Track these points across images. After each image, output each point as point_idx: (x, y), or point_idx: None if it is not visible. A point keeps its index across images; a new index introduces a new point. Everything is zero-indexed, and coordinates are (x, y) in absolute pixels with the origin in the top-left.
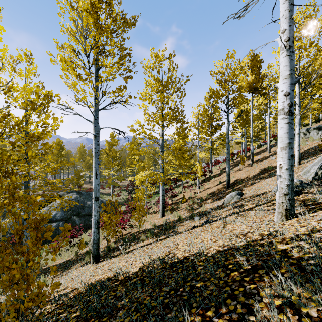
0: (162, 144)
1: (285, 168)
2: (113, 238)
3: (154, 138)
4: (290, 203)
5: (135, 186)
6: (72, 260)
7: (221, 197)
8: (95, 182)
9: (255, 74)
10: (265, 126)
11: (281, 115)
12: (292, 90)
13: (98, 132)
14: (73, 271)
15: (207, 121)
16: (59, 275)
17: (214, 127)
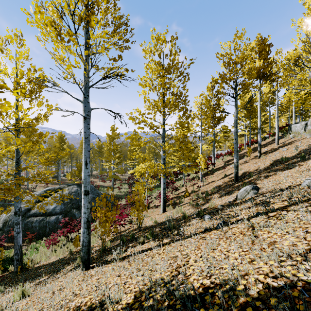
0: (164, 133)
1: None
2: (111, 234)
3: (155, 126)
4: None
5: (136, 179)
6: (65, 260)
7: (230, 192)
8: (84, 173)
9: (264, 59)
10: (270, 118)
11: None
12: None
13: (89, 113)
14: (59, 278)
15: (210, 111)
16: (45, 281)
17: (217, 118)
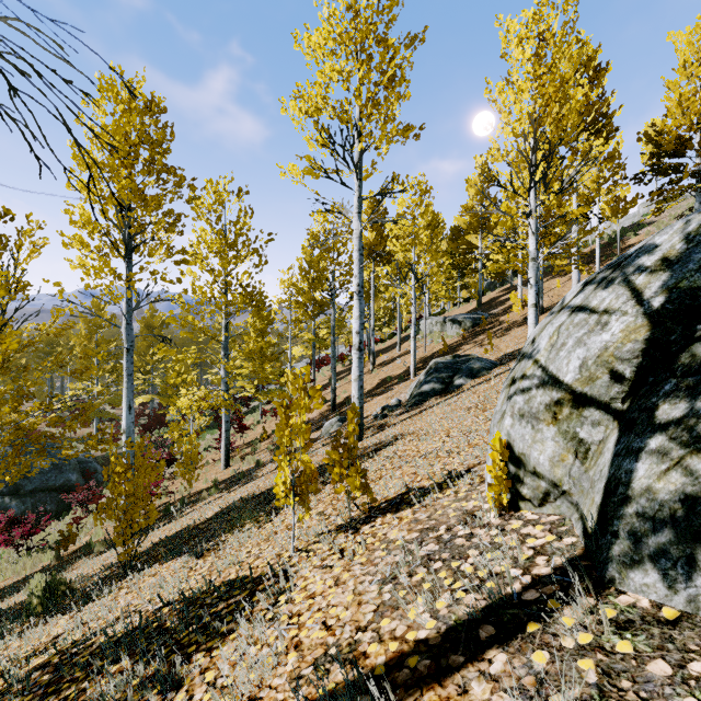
0: (227, 341)
1: (356, 398)
2: None
3: (214, 334)
4: (359, 427)
5: (156, 416)
6: (53, 566)
7: (320, 427)
8: (128, 420)
9: (378, 230)
10: None
11: (354, 350)
12: (361, 330)
13: (133, 343)
14: (86, 564)
15: (305, 295)
16: None
17: (319, 303)
